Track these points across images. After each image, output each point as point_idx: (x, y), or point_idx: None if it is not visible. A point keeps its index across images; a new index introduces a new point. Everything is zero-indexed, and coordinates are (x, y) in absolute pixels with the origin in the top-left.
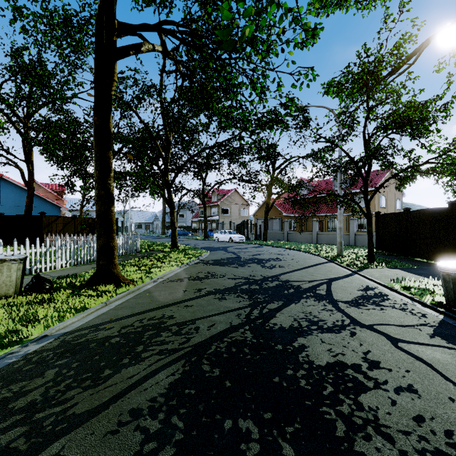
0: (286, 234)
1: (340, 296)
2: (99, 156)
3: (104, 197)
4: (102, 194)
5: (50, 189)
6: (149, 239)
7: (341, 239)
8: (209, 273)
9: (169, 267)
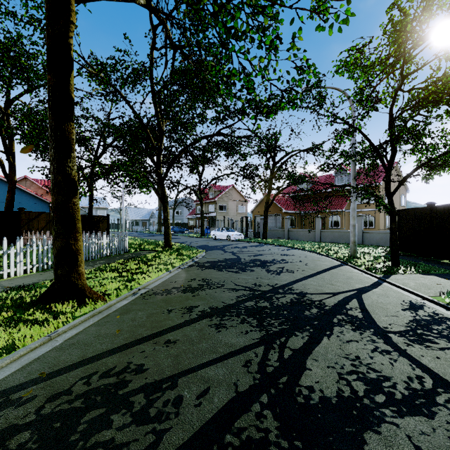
0: (286, 231)
1: (385, 322)
2: (54, 129)
3: (62, 185)
4: (60, 180)
5: (43, 185)
6: (143, 237)
7: (355, 237)
8: (204, 281)
9: (157, 272)
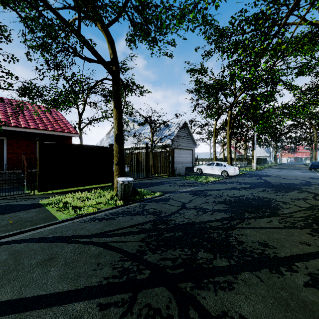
0: None
1: (147, 218)
2: None
3: None
4: None
5: None
6: None
7: None
8: None
9: None
